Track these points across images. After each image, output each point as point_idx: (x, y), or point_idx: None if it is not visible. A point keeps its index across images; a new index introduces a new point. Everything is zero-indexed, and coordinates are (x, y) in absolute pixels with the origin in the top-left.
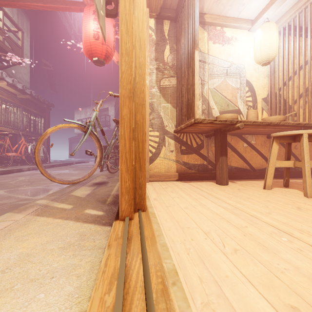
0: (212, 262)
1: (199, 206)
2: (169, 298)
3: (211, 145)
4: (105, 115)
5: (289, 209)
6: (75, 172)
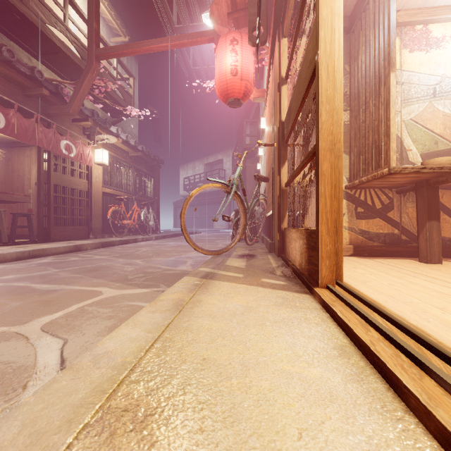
0: None
1: (410, 284)
2: (437, 341)
3: (407, 205)
4: (219, 170)
5: None
6: None
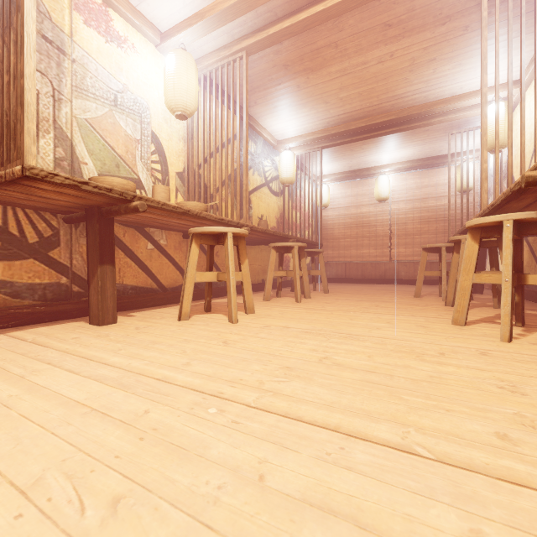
0: None
1: (26, 398)
2: None
3: (81, 241)
4: None
5: (214, 347)
6: None
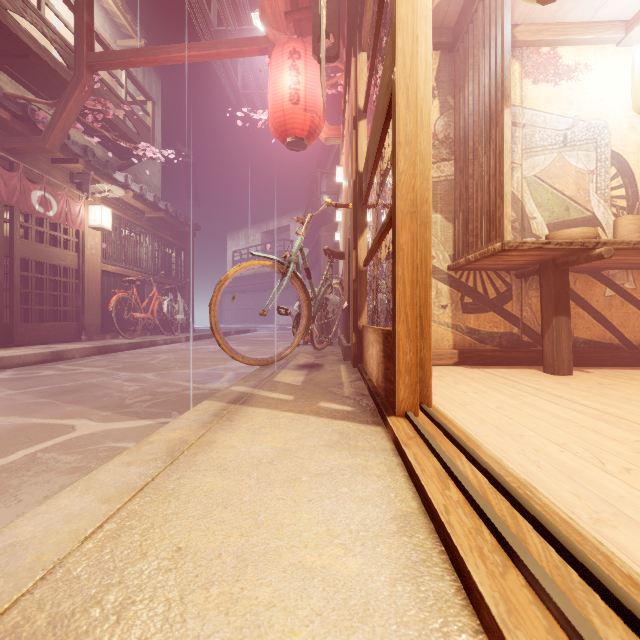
0: (588, 479)
1: (526, 407)
2: (541, 502)
3: (529, 294)
4: (284, 241)
5: None
6: (243, 349)
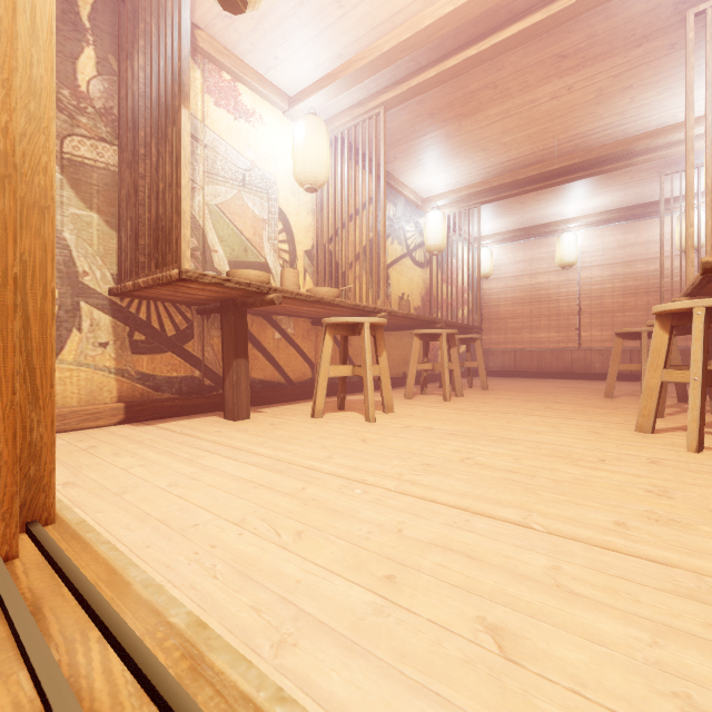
0: (268, 570)
1: (205, 474)
2: (214, 673)
3: (212, 333)
4: None
5: (353, 444)
6: None
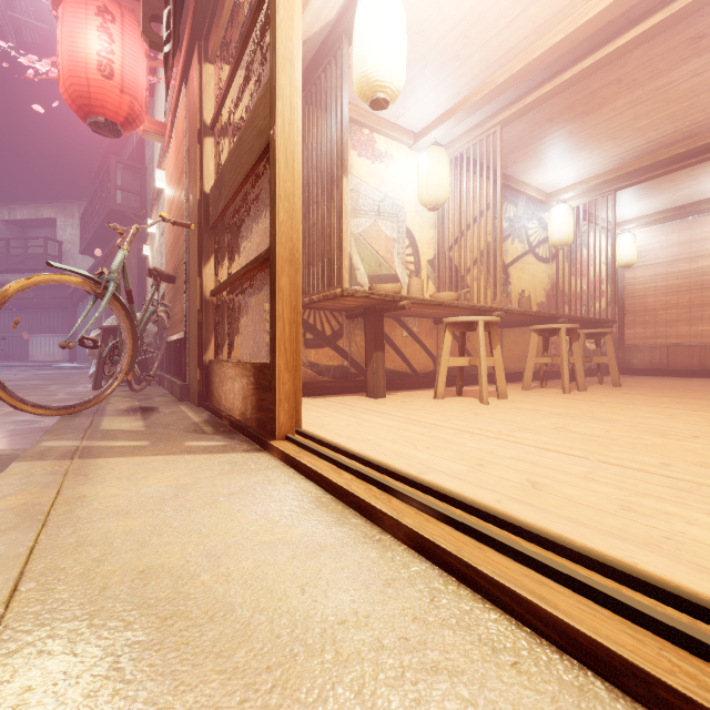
0: (412, 456)
1: (365, 422)
2: (395, 469)
3: (356, 333)
4: (45, 240)
5: (467, 415)
6: None
